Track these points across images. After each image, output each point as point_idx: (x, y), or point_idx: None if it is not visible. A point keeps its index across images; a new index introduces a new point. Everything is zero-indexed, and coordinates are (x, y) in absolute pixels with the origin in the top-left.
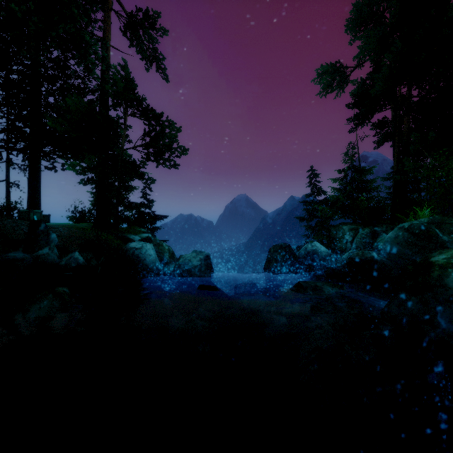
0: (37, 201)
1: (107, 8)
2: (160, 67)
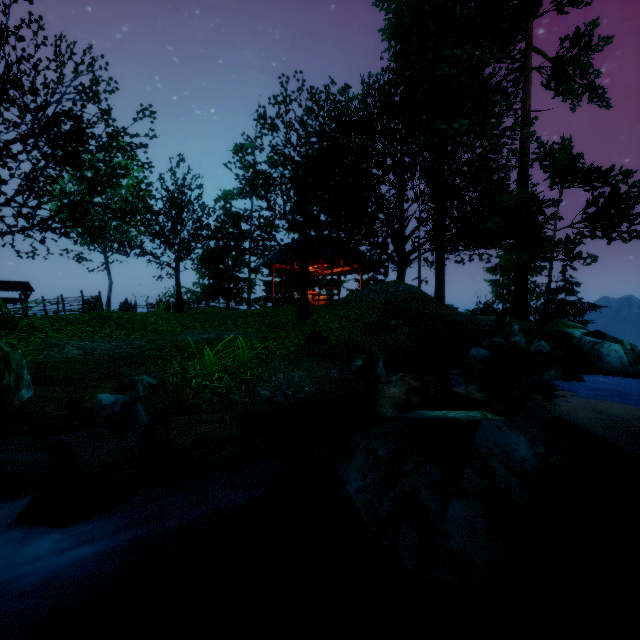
0: (442, 295)
1: (527, 71)
2: (595, 95)
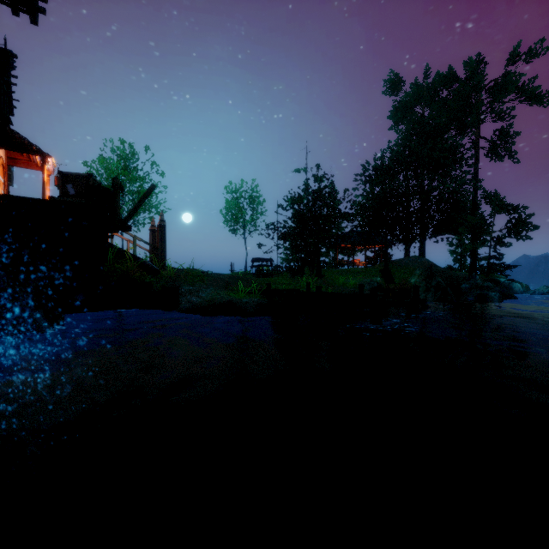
0: None
1: (477, 149)
2: (511, 157)
